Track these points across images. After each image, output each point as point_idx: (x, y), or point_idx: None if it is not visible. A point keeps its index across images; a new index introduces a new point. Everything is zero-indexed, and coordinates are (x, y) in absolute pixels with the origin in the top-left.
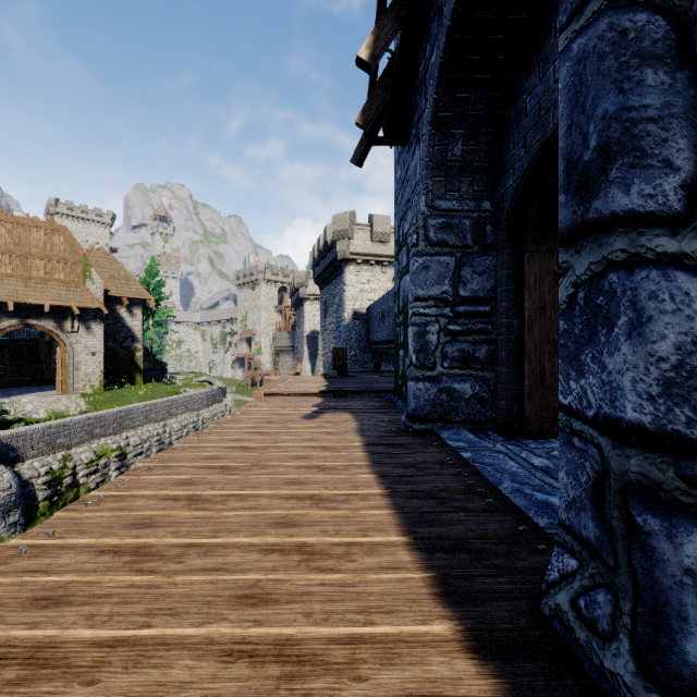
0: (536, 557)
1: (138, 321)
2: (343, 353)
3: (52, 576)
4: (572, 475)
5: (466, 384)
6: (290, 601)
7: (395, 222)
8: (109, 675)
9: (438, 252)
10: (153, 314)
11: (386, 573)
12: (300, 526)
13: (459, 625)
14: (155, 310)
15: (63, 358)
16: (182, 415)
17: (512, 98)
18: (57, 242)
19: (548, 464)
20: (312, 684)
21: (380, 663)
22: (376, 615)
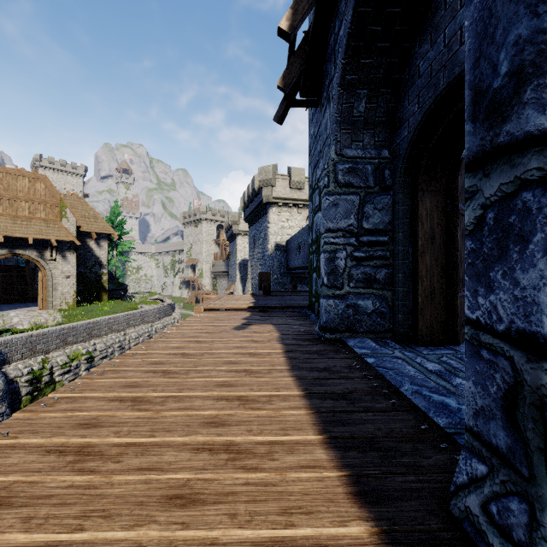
0: (439, 455)
1: (104, 251)
2: (267, 276)
3: None
4: (480, 385)
5: (369, 301)
6: (216, 502)
7: (309, 170)
8: None
9: (345, 191)
10: (116, 246)
11: (305, 472)
12: (228, 426)
13: (374, 527)
14: (118, 243)
15: (44, 281)
16: (139, 326)
17: (407, 63)
18: (39, 188)
19: (440, 368)
20: None
21: None
22: (296, 516)
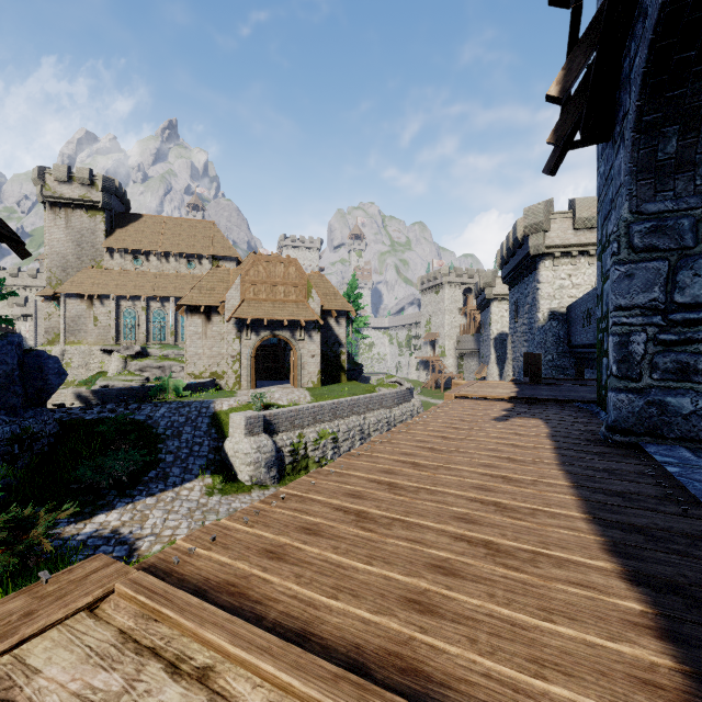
0: None
1: (343, 329)
2: (536, 359)
3: (351, 486)
4: None
5: (684, 399)
6: (490, 526)
7: (598, 220)
8: (396, 529)
9: (645, 258)
10: (352, 322)
11: (563, 530)
12: (494, 492)
13: (619, 567)
14: (353, 319)
15: (295, 360)
16: (377, 411)
17: None
18: (291, 272)
19: None
20: (506, 561)
21: (552, 566)
22: (552, 547)
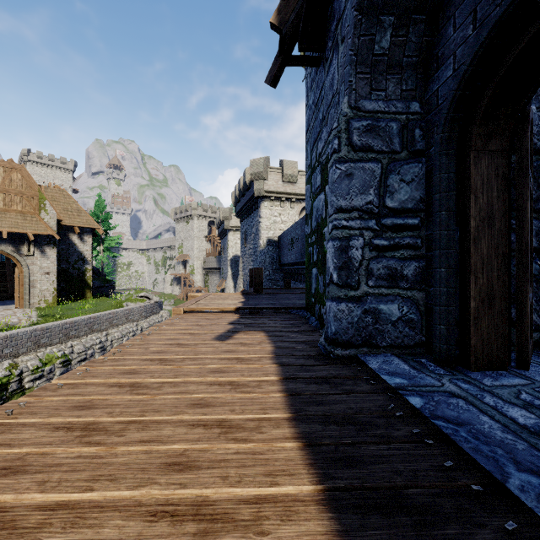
0: None
1: (88, 247)
2: (259, 272)
3: None
4: None
5: (393, 305)
6: None
7: (308, 148)
8: None
9: (362, 157)
10: (103, 241)
11: None
12: None
13: None
14: (105, 238)
15: (20, 277)
16: (123, 325)
17: None
18: (14, 178)
19: (537, 421)
20: None
21: None
22: None
